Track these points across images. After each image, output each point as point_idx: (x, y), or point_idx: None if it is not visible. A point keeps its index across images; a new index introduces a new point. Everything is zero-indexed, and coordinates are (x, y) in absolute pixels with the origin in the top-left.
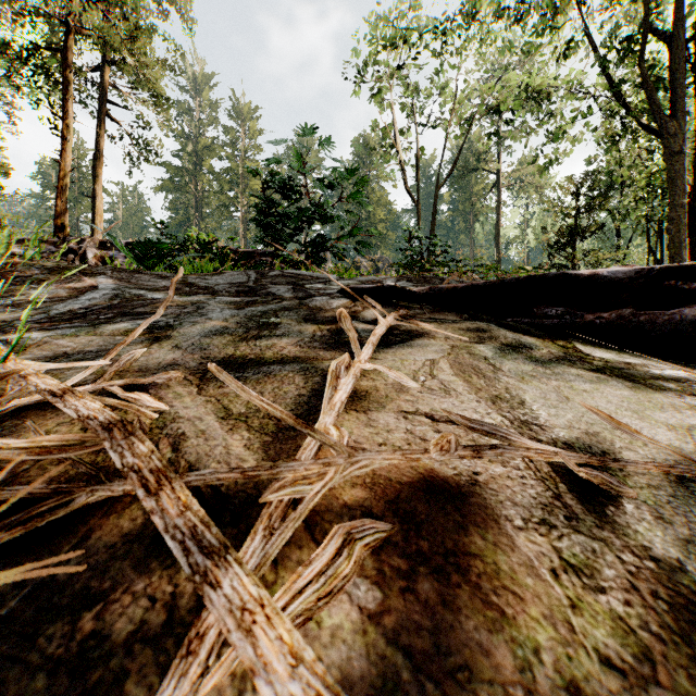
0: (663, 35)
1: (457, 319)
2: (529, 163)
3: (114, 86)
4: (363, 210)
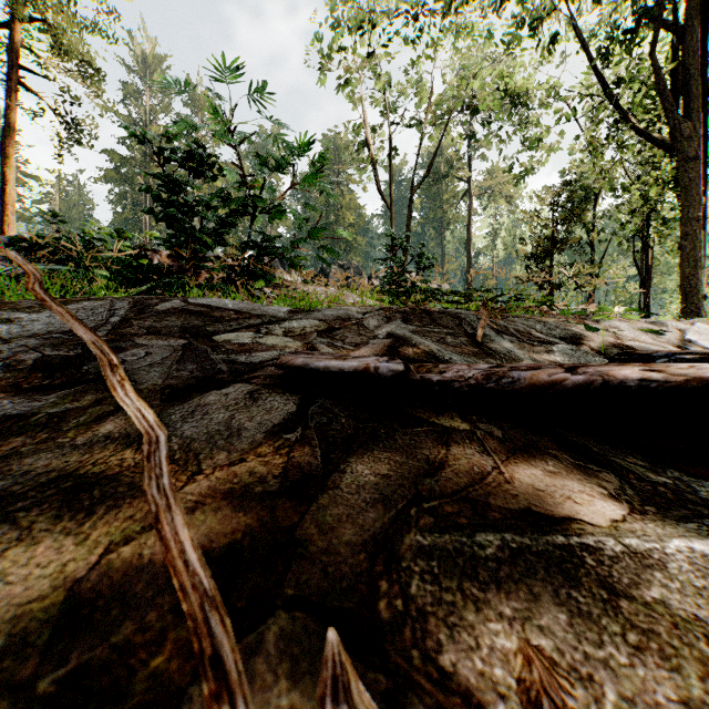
0: (674, 24)
1: (609, 509)
2: (504, 171)
3: (33, 51)
4: (332, 213)
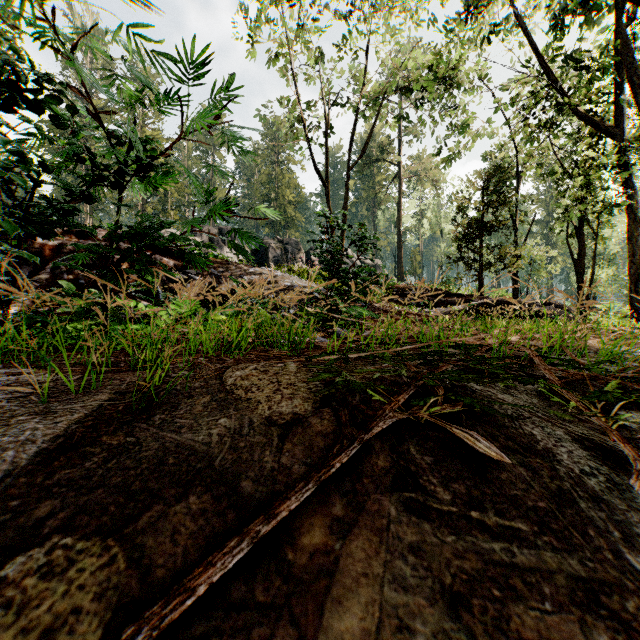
0: None
1: None
2: (435, 155)
3: None
4: (272, 191)
